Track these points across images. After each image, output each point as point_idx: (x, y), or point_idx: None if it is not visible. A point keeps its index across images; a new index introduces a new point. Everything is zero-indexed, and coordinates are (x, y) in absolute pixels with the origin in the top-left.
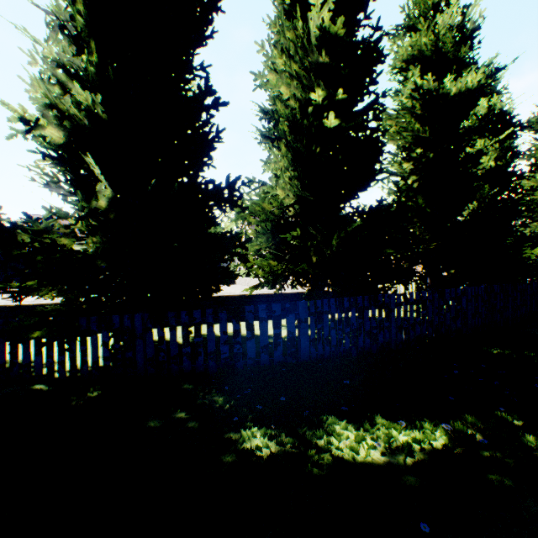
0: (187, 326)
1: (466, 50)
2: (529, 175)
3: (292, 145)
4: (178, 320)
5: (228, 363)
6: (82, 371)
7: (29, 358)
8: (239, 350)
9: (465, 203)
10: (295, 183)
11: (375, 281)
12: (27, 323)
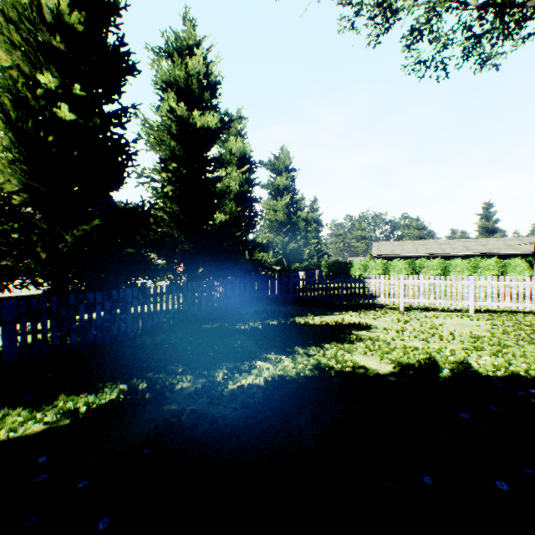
0: None
1: (208, 96)
2: (266, 201)
3: (16, 124)
4: None
5: None
6: None
7: None
8: None
9: (210, 215)
10: (17, 169)
11: (119, 277)
12: None
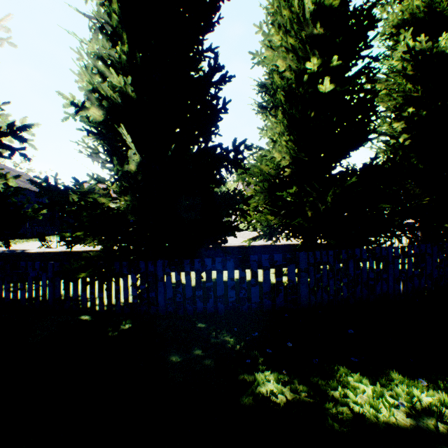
0: (199, 272)
1: None
2: None
3: (287, 112)
4: (192, 267)
5: (234, 306)
6: (116, 307)
7: (78, 294)
8: (244, 295)
9: None
10: (291, 146)
11: (369, 234)
12: (76, 266)
